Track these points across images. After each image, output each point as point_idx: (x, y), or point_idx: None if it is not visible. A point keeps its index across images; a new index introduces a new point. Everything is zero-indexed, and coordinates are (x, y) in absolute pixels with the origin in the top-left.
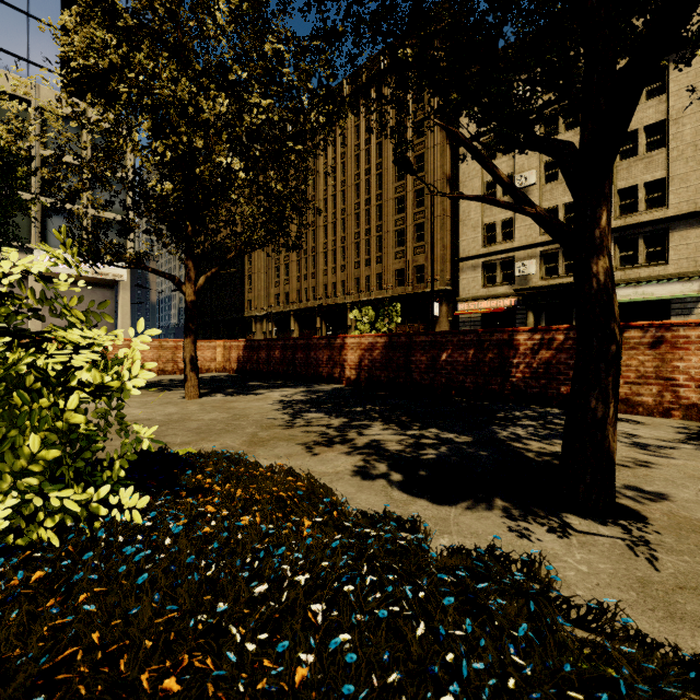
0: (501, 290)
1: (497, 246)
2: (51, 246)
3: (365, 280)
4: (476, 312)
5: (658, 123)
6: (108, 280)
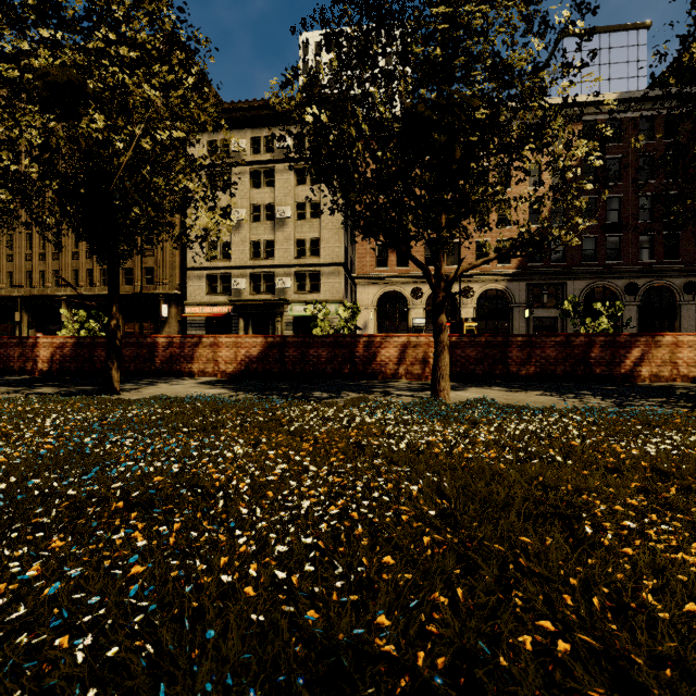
0: (221, 299)
1: (218, 262)
2: None
3: (87, 273)
4: (201, 315)
5: (316, 201)
6: None
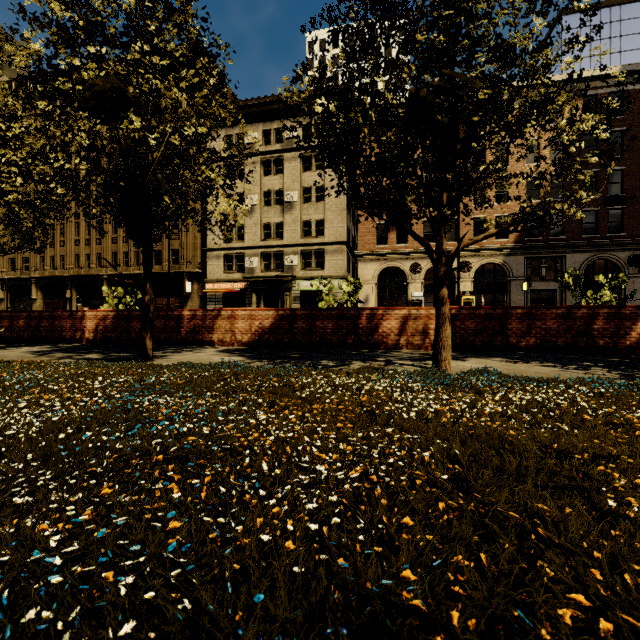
0: (236, 276)
1: (234, 244)
2: None
3: (123, 256)
4: (219, 291)
5: (321, 186)
6: None
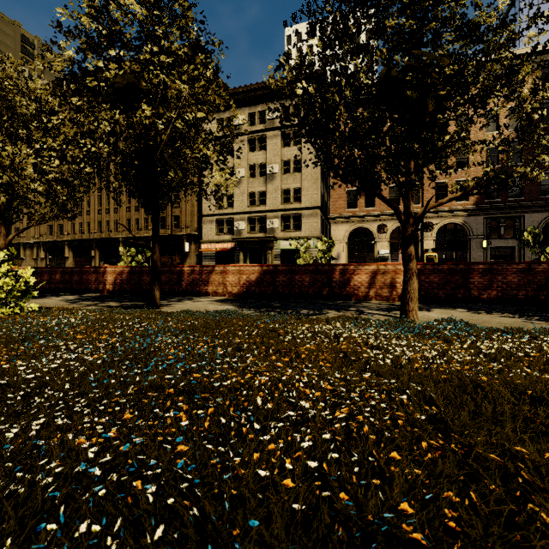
0: (227, 237)
1: (224, 210)
2: None
3: (135, 222)
4: (212, 250)
5: (298, 159)
6: None
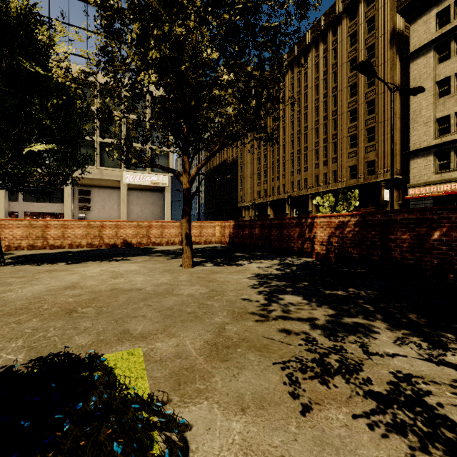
0: (456, 174)
1: (451, 136)
2: (131, 169)
3: (323, 176)
4: (427, 195)
5: None
6: (160, 187)
